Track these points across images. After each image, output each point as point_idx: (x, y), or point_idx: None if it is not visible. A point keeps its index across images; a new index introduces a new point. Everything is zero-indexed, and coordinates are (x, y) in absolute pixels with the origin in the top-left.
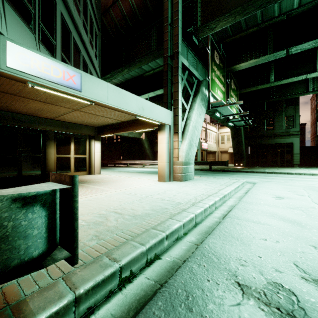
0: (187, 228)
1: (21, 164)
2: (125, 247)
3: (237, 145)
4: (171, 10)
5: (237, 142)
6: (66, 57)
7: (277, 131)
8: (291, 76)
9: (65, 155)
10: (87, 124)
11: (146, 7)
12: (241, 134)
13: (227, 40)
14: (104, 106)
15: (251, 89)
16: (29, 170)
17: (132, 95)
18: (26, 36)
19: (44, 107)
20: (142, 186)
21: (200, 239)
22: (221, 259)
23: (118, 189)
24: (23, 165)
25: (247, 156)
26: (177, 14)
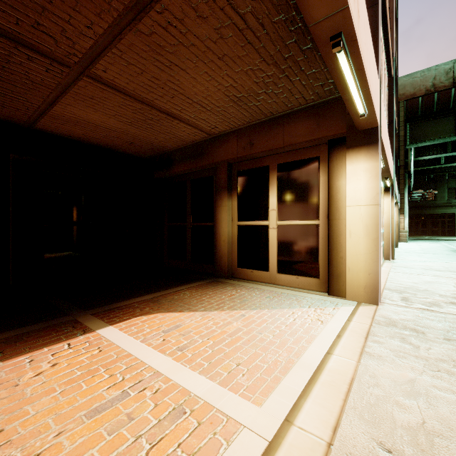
0: None
1: None
2: (455, 249)
3: None
4: None
5: None
6: None
7: (438, 202)
8: None
9: None
10: None
11: None
12: None
13: None
14: None
15: (422, 168)
16: None
17: None
18: None
19: None
20: None
21: None
22: None
23: None
24: None
25: None
26: (403, 143)
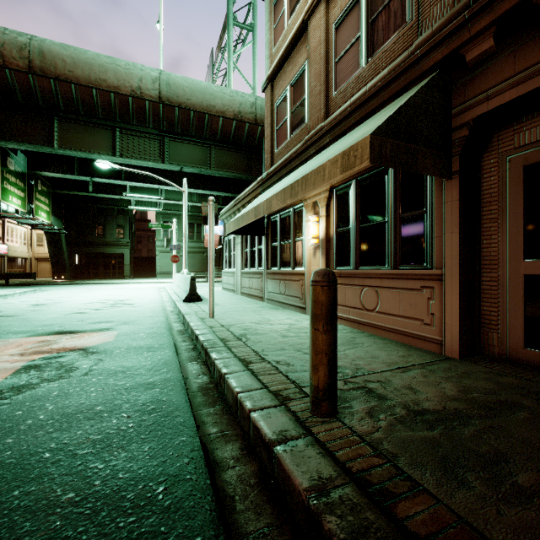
0: None
1: None
2: None
3: (57, 252)
4: None
5: (56, 249)
6: None
7: (108, 240)
8: (108, 193)
9: None
10: None
11: None
12: (61, 240)
13: None
14: None
15: (68, 192)
16: None
17: None
18: None
19: None
20: None
21: None
22: None
23: None
24: None
25: (73, 266)
26: None
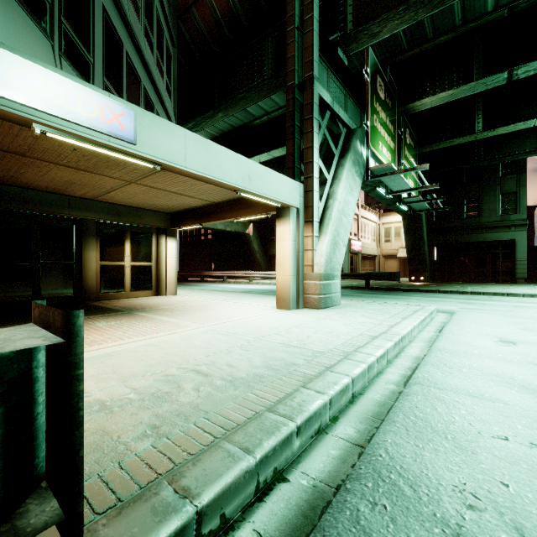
0: (336, 407)
1: (39, 278)
2: (211, 458)
3: (415, 244)
4: (299, 3)
5: (414, 240)
6: (114, 88)
7: (485, 220)
8: (514, 121)
9: (115, 262)
10: (153, 209)
11: (256, 1)
12: (421, 226)
13: (398, 59)
14: (178, 172)
15: (440, 145)
16: (52, 287)
17: (230, 153)
18: (34, 41)
19: (77, 178)
20: (248, 318)
21: (365, 432)
22: (420, 489)
23: (204, 323)
24: (42, 280)
25: (431, 263)
26: (311, 9)
